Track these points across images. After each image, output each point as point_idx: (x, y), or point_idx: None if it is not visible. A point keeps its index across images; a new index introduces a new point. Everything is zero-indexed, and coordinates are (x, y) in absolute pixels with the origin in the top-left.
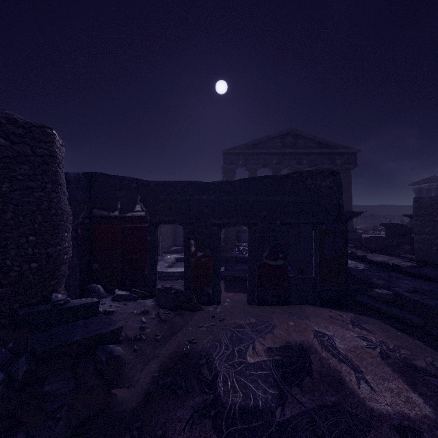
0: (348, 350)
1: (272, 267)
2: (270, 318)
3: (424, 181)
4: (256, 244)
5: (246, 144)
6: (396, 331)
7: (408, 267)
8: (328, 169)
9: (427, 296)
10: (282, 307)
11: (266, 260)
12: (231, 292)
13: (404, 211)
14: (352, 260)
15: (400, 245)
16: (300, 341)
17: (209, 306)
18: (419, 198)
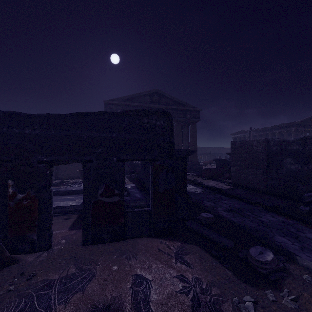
0: (160, 303)
1: (107, 204)
2: (95, 263)
3: (238, 132)
4: (91, 182)
5: (123, 97)
6: (212, 260)
7: (227, 189)
8: (162, 110)
9: (237, 214)
10: (117, 244)
11: (101, 197)
12: (75, 229)
13: (227, 151)
14: (193, 185)
15: (223, 173)
16: (111, 298)
17: (33, 254)
18: (234, 141)
